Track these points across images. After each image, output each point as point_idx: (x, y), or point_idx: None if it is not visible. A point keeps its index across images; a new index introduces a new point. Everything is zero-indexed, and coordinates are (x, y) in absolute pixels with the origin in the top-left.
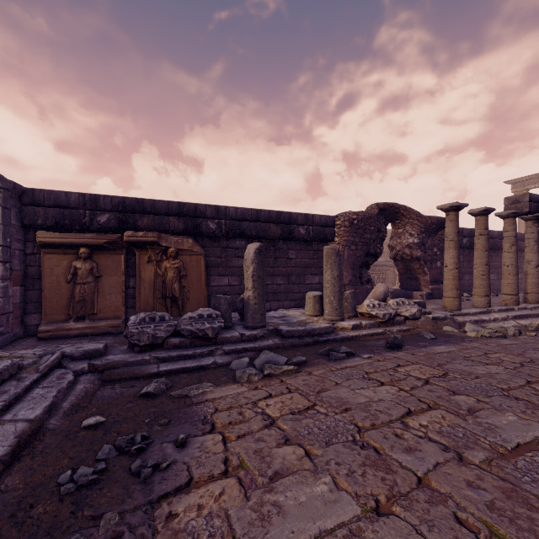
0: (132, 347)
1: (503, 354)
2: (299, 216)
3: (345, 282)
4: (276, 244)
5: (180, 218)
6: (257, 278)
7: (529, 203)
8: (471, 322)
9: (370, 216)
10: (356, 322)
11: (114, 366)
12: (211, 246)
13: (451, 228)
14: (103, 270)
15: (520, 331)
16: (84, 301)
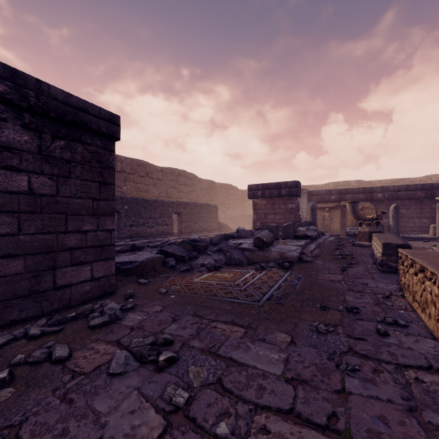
0: (347, 236)
1: None
2: None
3: None
4: (422, 201)
5: (363, 194)
6: (394, 217)
7: None
8: None
9: None
10: None
11: (343, 238)
12: (379, 204)
13: None
14: (333, 216)
15: None
16: (327, 226)
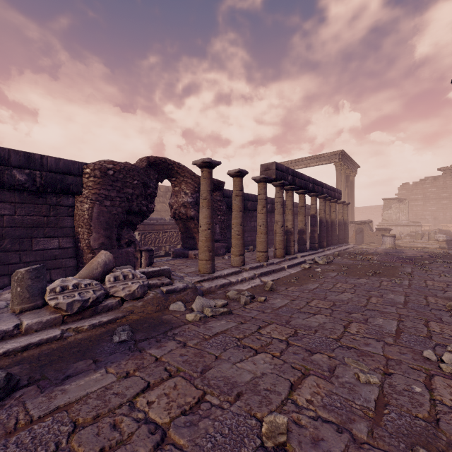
0: None
1: (176, 380)
2: (13, 153)
3: (94, 246)
4: None
5: None
6: None
7: (276, 171)
8: (217, 287)
9: (132, 167)
10: (8, 325)
11: None
12: None
13: (205, 186)
14: None
15: (254, 296)
16: None
